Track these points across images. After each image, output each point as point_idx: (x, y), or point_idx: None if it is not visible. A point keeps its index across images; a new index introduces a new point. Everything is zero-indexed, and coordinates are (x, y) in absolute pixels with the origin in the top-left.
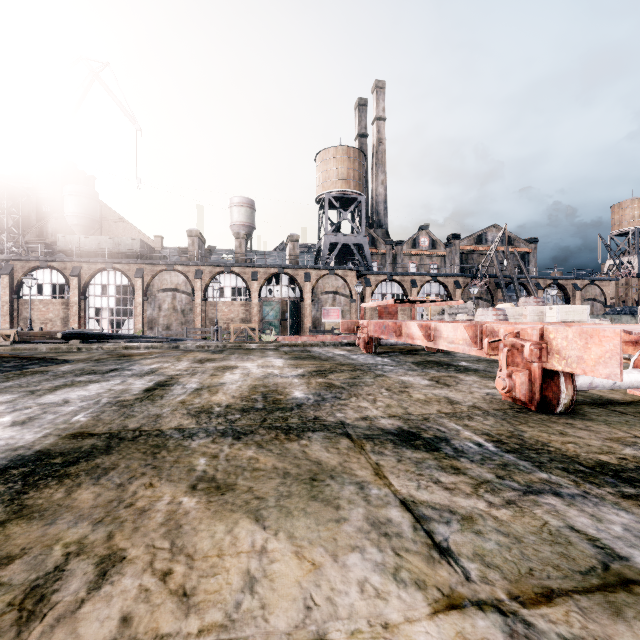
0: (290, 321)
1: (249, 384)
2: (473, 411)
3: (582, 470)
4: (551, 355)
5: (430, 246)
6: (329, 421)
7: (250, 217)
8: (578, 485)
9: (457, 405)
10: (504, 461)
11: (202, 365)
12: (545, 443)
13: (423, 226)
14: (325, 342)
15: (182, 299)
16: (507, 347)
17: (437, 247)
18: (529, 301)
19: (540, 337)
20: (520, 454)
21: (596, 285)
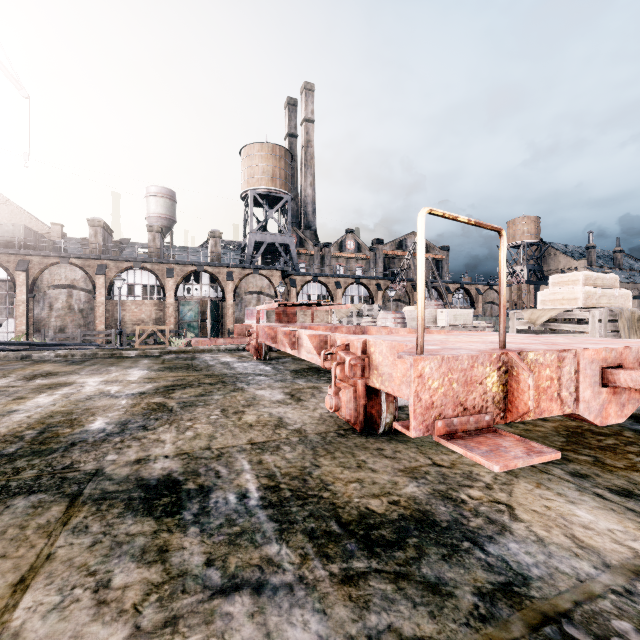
0: (210, 322)
1: (49, 411)
2: (290, 438)
3: (331, 531)
4: (372, 371)
5: (356, 249)
6: (81, 470)
7: (170, 209)
8: (303, 564)
9: (281, 429)
10: (246, 526)
11: (26, 383)
12: (327, 485)
13: (349, 229)
14: (220, 347)
15: (80, 297)
16: (337, 361)
17: (362, 250)
18: (430, 304)
19: (363, 350)
20: (279, 509)
21: (494, 290)
